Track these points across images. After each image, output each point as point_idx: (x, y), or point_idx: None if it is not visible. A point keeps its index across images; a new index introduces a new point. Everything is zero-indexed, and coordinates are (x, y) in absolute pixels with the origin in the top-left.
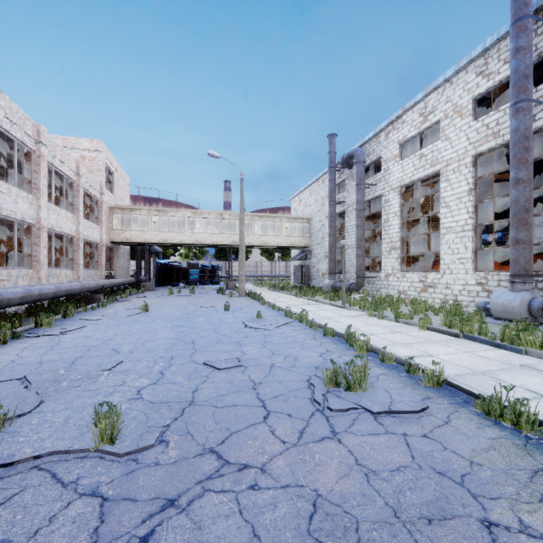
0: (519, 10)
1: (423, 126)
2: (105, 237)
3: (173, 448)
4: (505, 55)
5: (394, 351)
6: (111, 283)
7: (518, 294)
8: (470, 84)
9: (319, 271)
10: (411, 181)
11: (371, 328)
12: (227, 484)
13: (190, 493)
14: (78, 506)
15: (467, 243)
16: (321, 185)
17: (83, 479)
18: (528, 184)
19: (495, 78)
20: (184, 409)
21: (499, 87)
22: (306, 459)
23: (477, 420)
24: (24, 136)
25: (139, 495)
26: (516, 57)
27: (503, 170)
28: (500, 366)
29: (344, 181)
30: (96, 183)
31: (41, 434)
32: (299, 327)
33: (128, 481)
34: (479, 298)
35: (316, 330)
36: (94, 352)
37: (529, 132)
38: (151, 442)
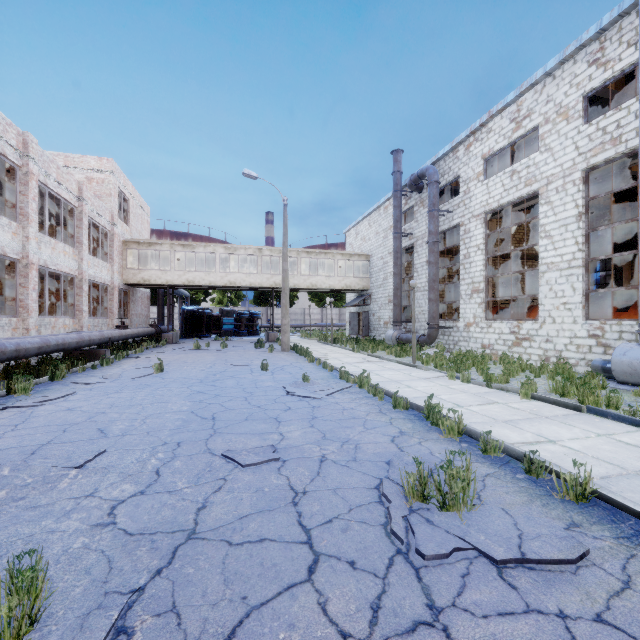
0: None
1: (516, 135)
2: (117, 277)
3: None
4: (629, 36)
5: (498, 434)
6: (122, 335)
7: None
8: (580, 77)
9: (380, 319)
10: (500, 205)
11: (456, 397)
12: None
13: None
14: None
15: (576, 284)
16: (382, 214)
17: None
18: None
19: (615, 67)
20: (176, 549)
21: (615, 83)
22: None
23: None
24: (4, 146)
25: None
26: None
27: (626, 187)
28: None
29: (412, 209)
30: (105, 211)
31: None
32: (359, 395)
33: None
34: (593, 354)
35: (383, 399)
36: (71, 434)
37: None
38: (97, 638)
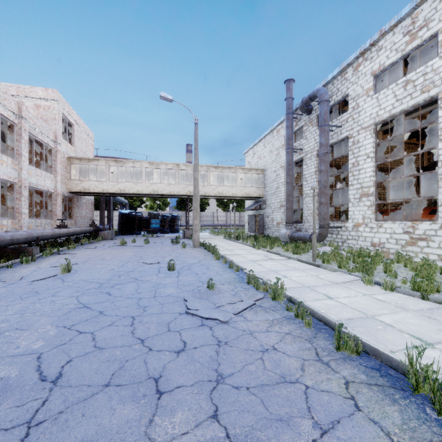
0: None
1: (410, 47)
2: (62, 186)
3: None
4: None
5: None
6: (55, 234)
7: None
8: None
9: (273, 220)
10: (391, 114)
11: (402, 320)
12: None
13: None
14: None
15: None
16: (275, 136)
17: None
18: None
19: None
20: None
21: None
22: None
23: None
24: None
25: None
26: None
27: None
28: None
29: (299, 132)
30: (48, 131)
31: None
32: (276, 314)
33: None
34: None
35: (311, 326)
36: None
37: None
38: None
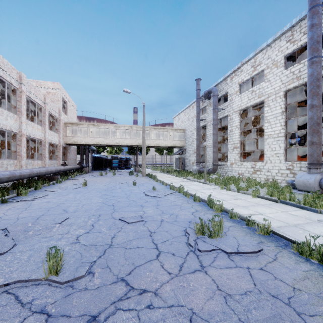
0: (313, 1)
1: (254, 73)
2: (62, 140)
3: (97, 277)
4: (304, 29)
5: (238, 211)
6: (65, 168)
7: (313, 175)
8: (282, 47)
9: (190, 161)
10: (246, 106)
11: (222, 196)
12: (132, 305)
13: (107, 311)
14: (30, 321)
15: (281, 144)
16: (191, 109)
17: (36, 301)
18: (319, 108)
19: (298, 43)
20: (105, 250)
21: (300, 49)
22: (184, 286)
23: (294, 258)
24: (11, 79)
25: (72, 312)
26: (311, 30)
27: (303, 99)
28: (305, 221)
29: (205, 107)
30: (56, 108)
31: (11, 268)
32: (179, 196)
33: (66, 302)
34: (288, 177)
35: (189, 197)
36: (51, 212)
37: (319, 76)
38: (83, 273)
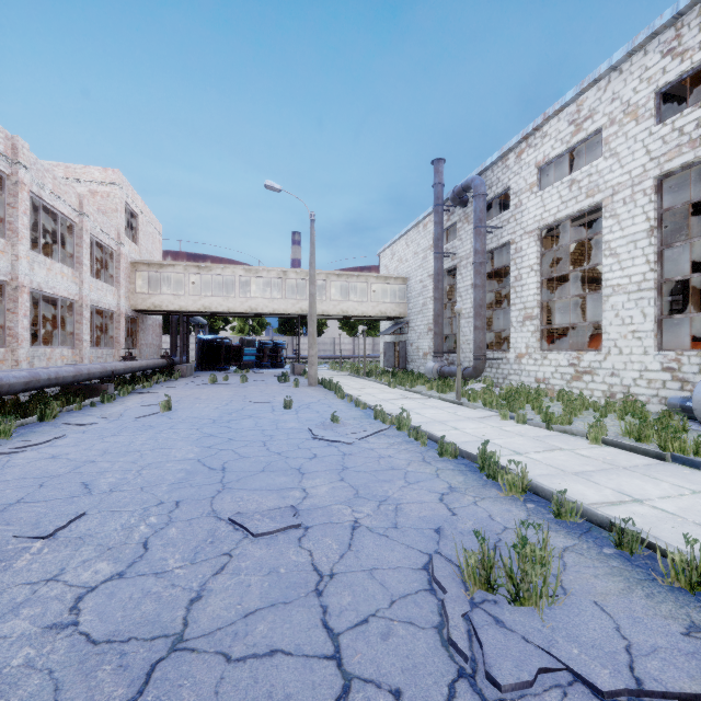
0: None
1: (575, 139)
2: (125, 303)
3: None
4: None
5: (571, 492)
6: (127, 367)
7: None
8: (651, 70)
9: (419, 349)
10: (556, 219)
11: (512, 441)
12: None
13: None
14: None
15: (647, 309)
16: (421, 232)
17: None
18: None
19: (695, 56)
20: (153, 668)
21: (690, 78)
22: None
23: None
24: None
25: None
26: None
27: None
28: None
29: (454, 227)
30: (110, 228)
31: None
32: (398, 439)
33: None
34: (667, 390)
35: (426, 445)
36: (47, 490)
37: None
38: None
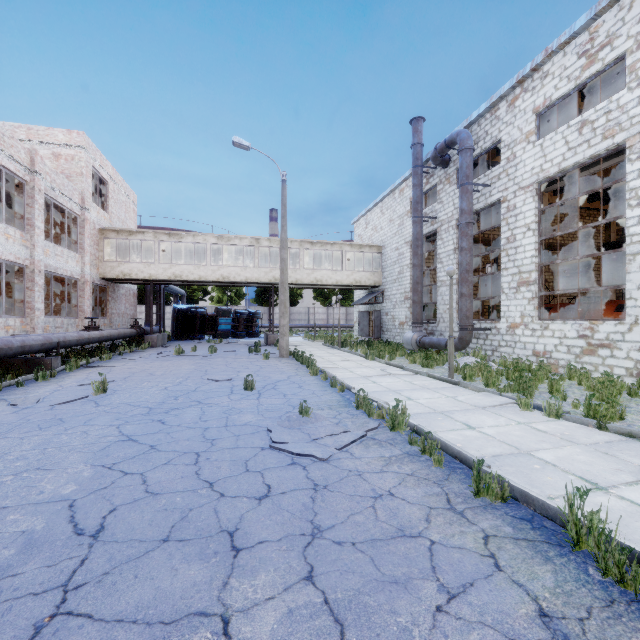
0: None
1: (587, 73)
2: (91, 271)
3: None
4: None
5: None
6: (82, 338)
7: None
8: None
9: (395, 319)
10: (561, 169)
11: (568, 456)
12: None
13: None
14: None
15: None
16: (397, 198)
17: None
18: None
19: None
20: None
21: None
22: None
23: None
24: None
25: None
26: None
27: None
28: None
29: (431, 192)
30: (73, 192)
31: None
32: (395, 449)
33: None
34: None
35: (442, 465)
36: None
37: None
38: None
